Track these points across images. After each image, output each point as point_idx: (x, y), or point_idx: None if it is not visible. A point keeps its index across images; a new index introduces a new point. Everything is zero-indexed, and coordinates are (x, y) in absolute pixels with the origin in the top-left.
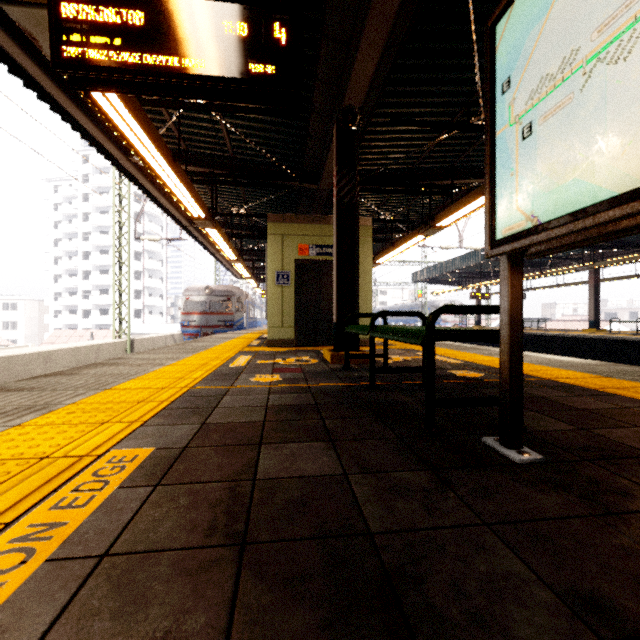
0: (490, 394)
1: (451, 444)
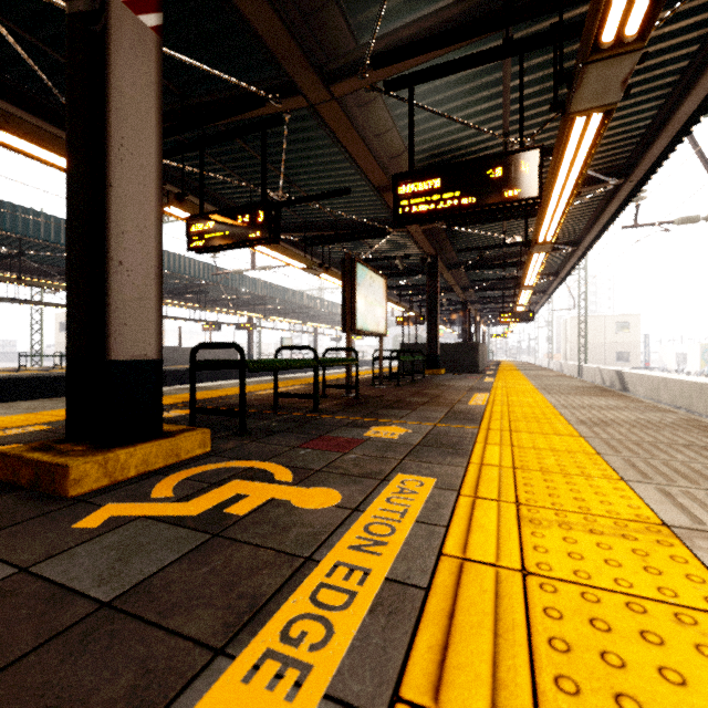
0: (266, 403)
1: (361, 398)
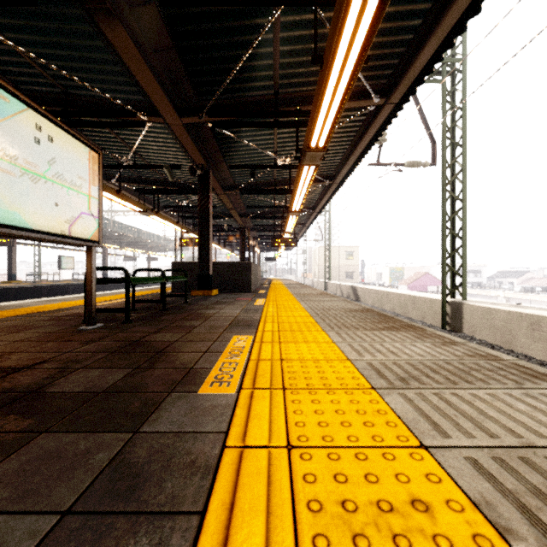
0: None
1: None
